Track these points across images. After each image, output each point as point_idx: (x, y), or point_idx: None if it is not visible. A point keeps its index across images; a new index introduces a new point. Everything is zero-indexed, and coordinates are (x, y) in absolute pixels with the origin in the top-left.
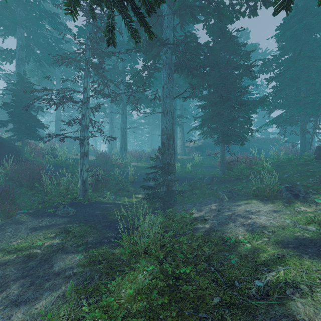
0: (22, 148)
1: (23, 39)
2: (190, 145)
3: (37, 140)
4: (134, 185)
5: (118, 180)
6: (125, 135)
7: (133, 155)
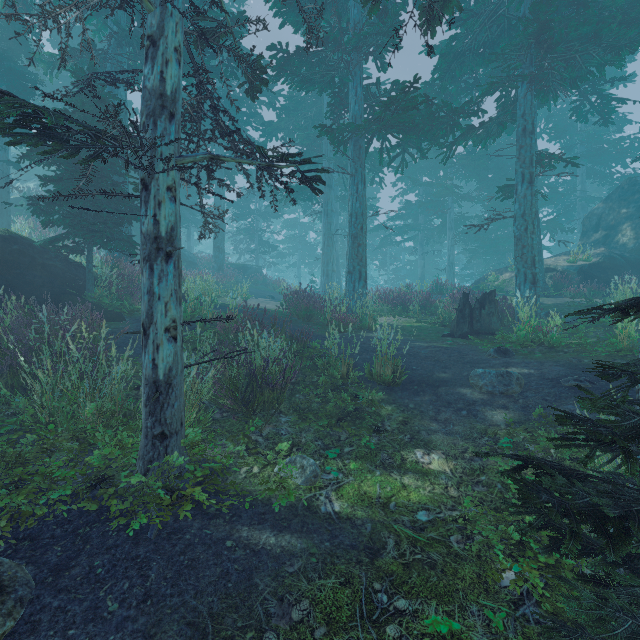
0: (86, 273)
1: (121, 22)
2: (559, 264)
3: (125, 251)
4: (397, 396)
5: (337, 375)
6: (361, 235)
7: (381, 298)
